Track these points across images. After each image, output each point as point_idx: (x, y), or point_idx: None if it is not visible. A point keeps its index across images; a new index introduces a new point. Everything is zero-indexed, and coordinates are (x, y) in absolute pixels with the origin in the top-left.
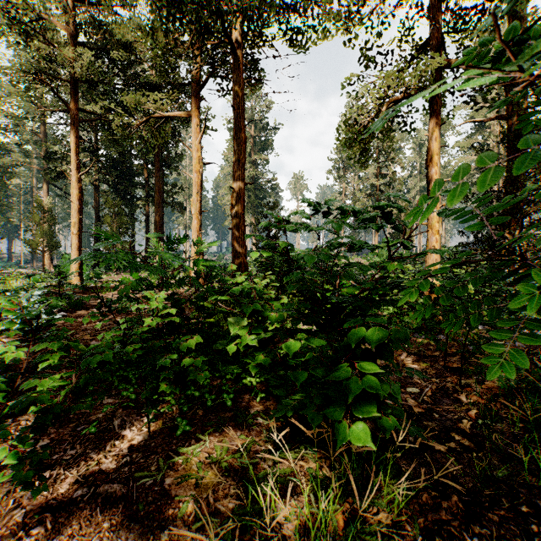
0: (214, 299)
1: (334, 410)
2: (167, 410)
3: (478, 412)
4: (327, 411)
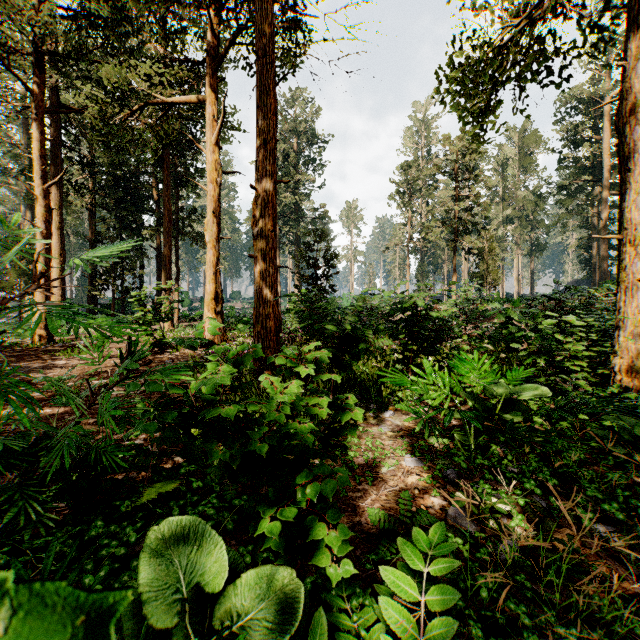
0: None
1: None
2: None
3: None
4: None
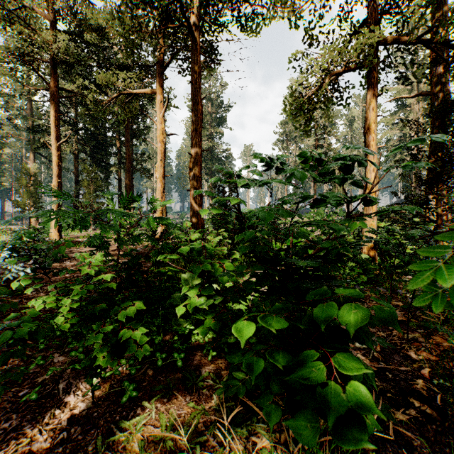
0: (164, 258)
1: (302, 424)
2: (114, 373)
3: (430, 370)
4: (292, 422)
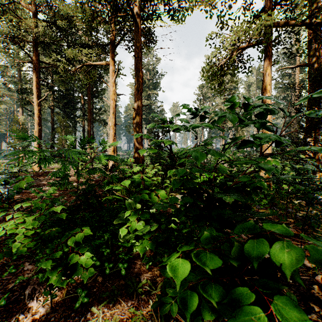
0: (111, 188)
1: None
2: (70, 282)
3: None
4: None
